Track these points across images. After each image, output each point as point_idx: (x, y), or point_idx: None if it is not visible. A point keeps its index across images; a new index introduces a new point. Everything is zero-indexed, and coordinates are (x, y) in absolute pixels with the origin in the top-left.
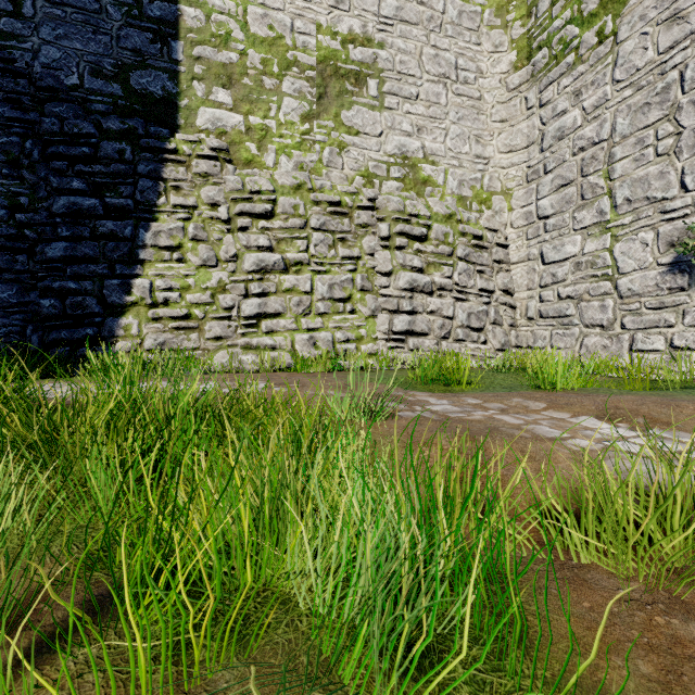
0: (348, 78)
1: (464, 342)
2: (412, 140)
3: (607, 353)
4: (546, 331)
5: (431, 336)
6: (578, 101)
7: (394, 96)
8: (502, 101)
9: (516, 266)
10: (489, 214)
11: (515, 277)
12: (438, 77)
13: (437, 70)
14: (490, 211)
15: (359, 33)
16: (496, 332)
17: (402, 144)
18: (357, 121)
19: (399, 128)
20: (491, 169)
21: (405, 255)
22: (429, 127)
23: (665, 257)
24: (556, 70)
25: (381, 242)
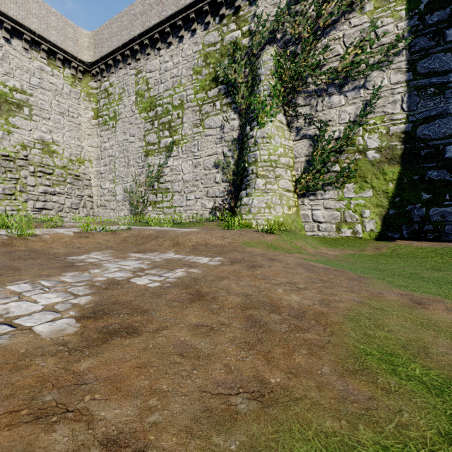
0: (13, 105)
1: (69, 213)
2: (47, 135)
3: (114, 217)
4: (102, 211)
5: (54, 210)
6: (109, 141)
7: (38, 116)
8: (89, 128)
9: (94, 188)
10: (84, 167)
11: (93, 191)
12: (60, 113)
13: (59, 110)
14: (84, 166)
15: (19, 88)
16: (84, 210)
17: (42, 136)
18: (18, 123)
19: (40, 129)
20: (84, 151)
21: (42, 180)
22: (55, 131)
23: (123, 192)
24: (104, 127)
25: (31, 174)
